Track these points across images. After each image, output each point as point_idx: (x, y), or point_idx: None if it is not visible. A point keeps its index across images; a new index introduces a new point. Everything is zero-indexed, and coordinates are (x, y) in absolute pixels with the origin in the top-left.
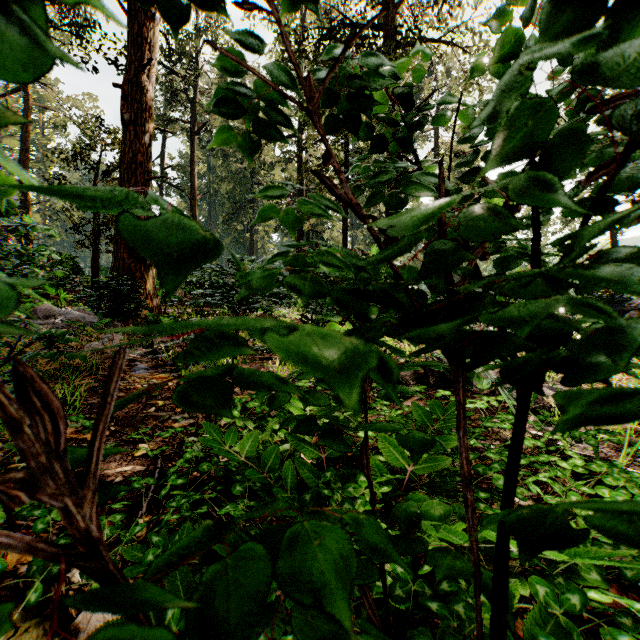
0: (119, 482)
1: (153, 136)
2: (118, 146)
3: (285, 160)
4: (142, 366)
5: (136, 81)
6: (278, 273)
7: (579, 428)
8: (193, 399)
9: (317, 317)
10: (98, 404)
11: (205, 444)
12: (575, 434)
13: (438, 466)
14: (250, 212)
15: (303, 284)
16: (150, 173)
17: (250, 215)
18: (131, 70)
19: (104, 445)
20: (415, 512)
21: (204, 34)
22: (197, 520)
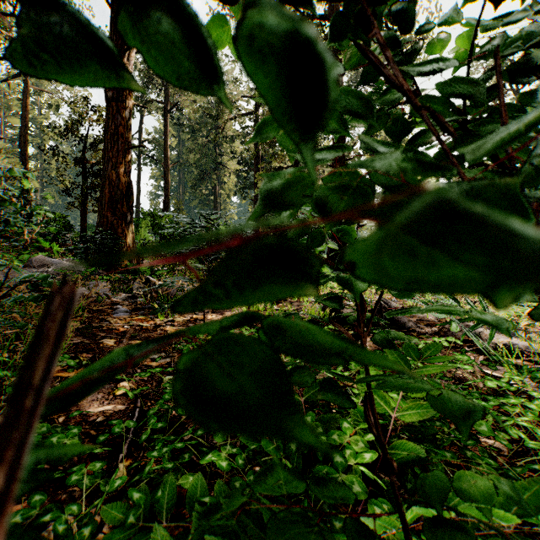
0: (100, 422)
1: (132, 114)
2: (103, 121)
3: (244, 134)
4: (123, 309)
5: None
6: (311, 182)
7: (537, 369)
8: (221, 384)
9: None
10: (83, 344)
11: None
12: (535, 375)
13: (427, 414)
14: (214, 178)
15: (337, 202)
16: (130, 143)
17: (214, 181)
18: None
19: None
20: (447, 486)
21: None
22: (179, 470)
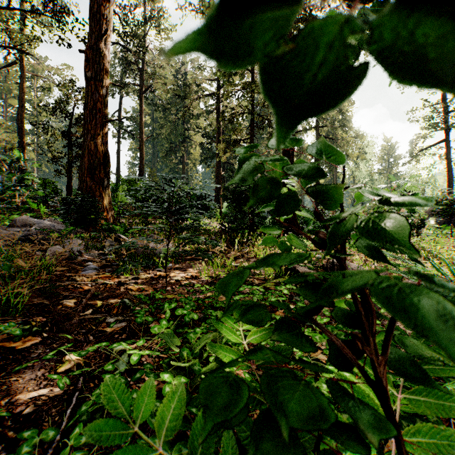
0: (28, 414)
1: (113, 95)
2: None
3: (207, 112)
4: (92, 266)
5: (96, 47)
6: None
7: None
8: None
9: (232, 225)
10: (43, 304)
11: (95, 438)
12: None
13: (450, 449)
14: (182, 150)
15: None
16: (107, 117)
17: (182, 152)
18: (92, 39)
19: (31, 356)
20: None
21: (149, 21)
22: None
